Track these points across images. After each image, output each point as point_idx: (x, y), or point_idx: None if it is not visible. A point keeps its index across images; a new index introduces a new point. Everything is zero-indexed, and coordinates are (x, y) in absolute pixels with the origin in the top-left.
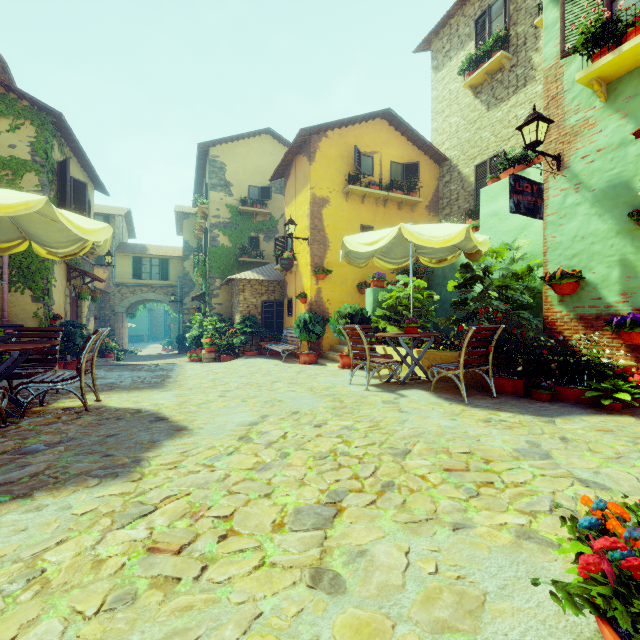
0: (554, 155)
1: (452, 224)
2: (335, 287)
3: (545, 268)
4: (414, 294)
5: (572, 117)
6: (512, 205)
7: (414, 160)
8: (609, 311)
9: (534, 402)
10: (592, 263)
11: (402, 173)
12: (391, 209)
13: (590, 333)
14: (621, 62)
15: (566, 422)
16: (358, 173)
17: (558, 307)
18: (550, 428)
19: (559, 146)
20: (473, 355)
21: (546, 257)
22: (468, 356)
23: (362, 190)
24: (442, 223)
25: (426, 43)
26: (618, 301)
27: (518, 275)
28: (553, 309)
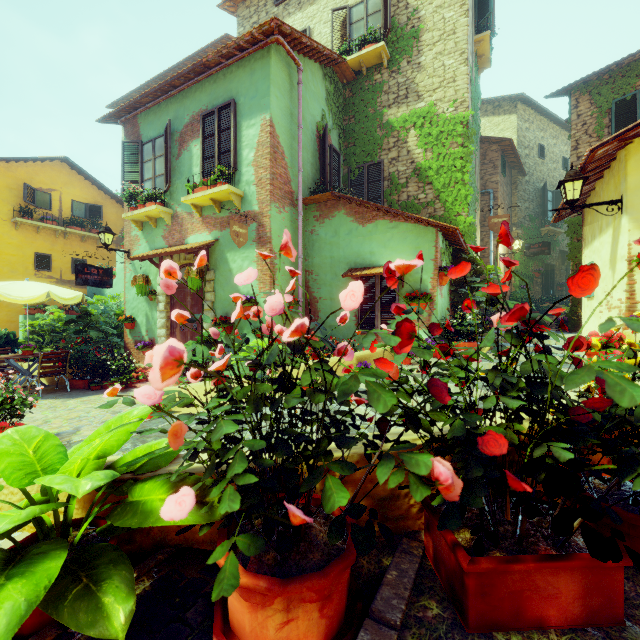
0: (125, 250)
1: (43, 288)
2: (1, 308)
3: (125, 313)
4: (52, 323)
5: (133, 232)
6: (81, 281)
7: (100, 202)
8: (143, 339)
9: (88, 391)
10: (139, 313)
11: (86, 211)
12: (73, 241)
13: (138, 350)
14: (139, 217)
15: (76, 399)
16: (29, 208)
17: (129, 336)
18: (58, 403)
19: (130, 245)
20: (51, 368)
21: (126, 306)
22: (56, 369)
23: (34, 223)
24: (40, 285)
25: (117, 105)
26: (146, 334)
27: (119, 314)
28: (128, 337)
